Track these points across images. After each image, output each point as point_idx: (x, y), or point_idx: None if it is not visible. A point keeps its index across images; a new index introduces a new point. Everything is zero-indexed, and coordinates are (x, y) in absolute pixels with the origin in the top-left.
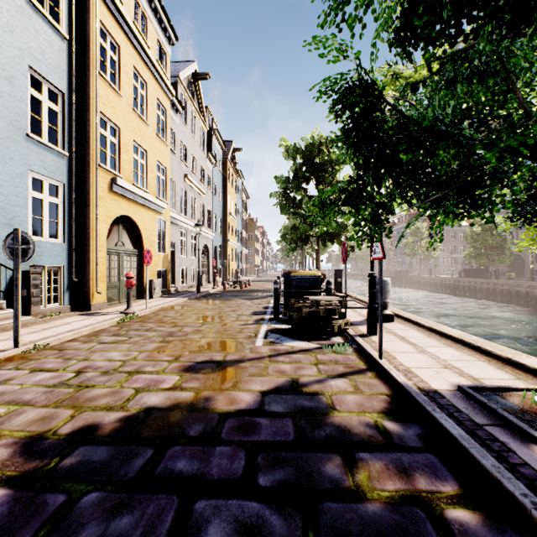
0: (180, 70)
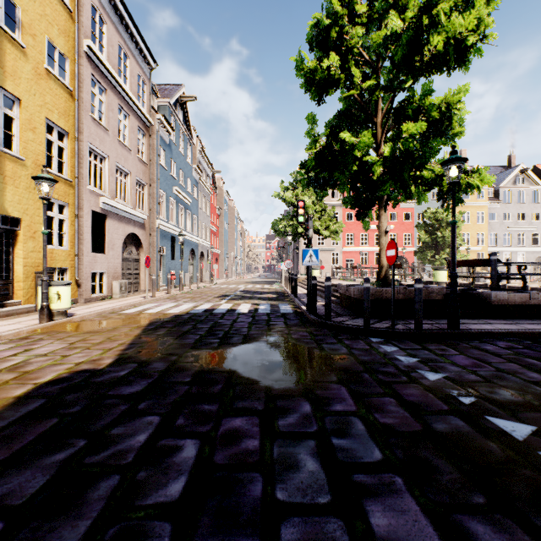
0: (502, 182)
